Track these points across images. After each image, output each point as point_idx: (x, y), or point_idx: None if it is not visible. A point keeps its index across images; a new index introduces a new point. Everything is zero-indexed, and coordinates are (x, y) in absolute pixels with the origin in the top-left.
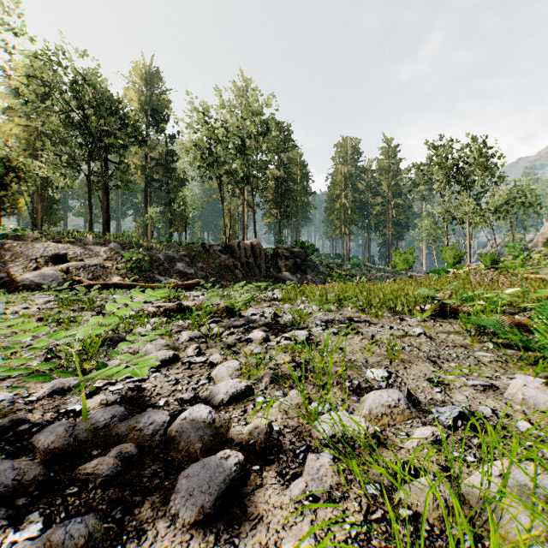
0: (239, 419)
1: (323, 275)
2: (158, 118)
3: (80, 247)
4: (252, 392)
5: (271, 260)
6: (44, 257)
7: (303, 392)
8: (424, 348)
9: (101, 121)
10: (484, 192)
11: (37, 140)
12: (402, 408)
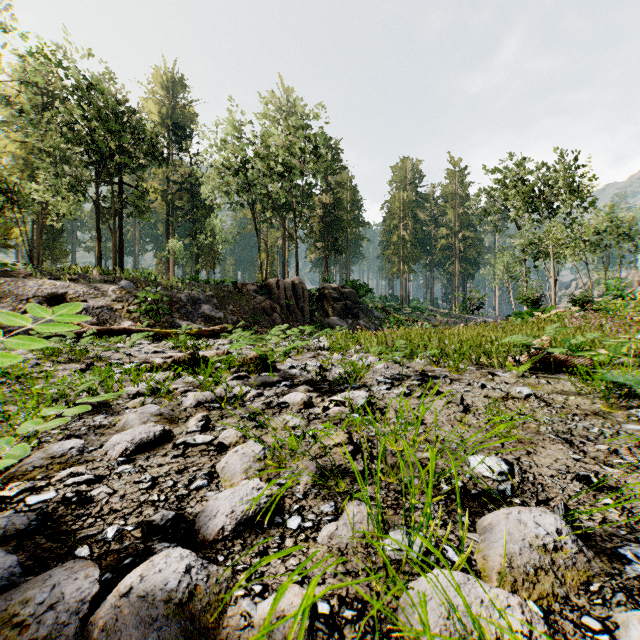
0: (249, 578)
1: (378, 320)
2: (182, 134)
3: (83, 285)
4: (279, 507)
5: (317, 303)
6: (37, 297)
7: (376, 520)
8: (542, 417)
9: (112, 135)
10: (572, 220)
11: (33, 157)
12: (569, 553)
